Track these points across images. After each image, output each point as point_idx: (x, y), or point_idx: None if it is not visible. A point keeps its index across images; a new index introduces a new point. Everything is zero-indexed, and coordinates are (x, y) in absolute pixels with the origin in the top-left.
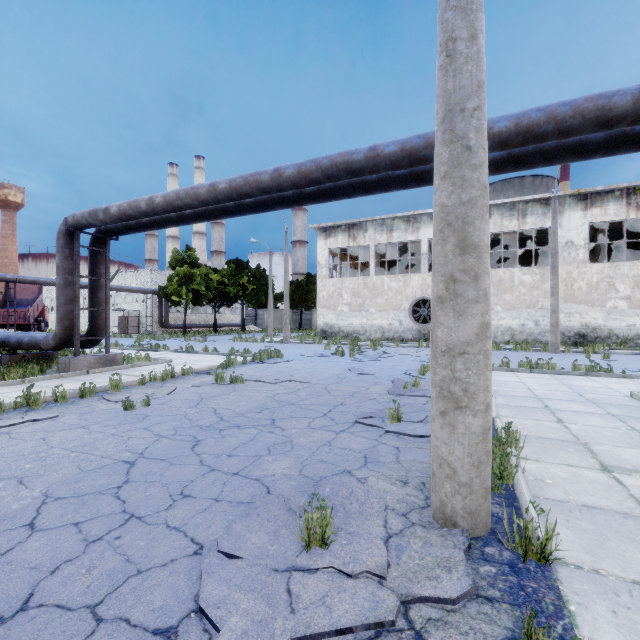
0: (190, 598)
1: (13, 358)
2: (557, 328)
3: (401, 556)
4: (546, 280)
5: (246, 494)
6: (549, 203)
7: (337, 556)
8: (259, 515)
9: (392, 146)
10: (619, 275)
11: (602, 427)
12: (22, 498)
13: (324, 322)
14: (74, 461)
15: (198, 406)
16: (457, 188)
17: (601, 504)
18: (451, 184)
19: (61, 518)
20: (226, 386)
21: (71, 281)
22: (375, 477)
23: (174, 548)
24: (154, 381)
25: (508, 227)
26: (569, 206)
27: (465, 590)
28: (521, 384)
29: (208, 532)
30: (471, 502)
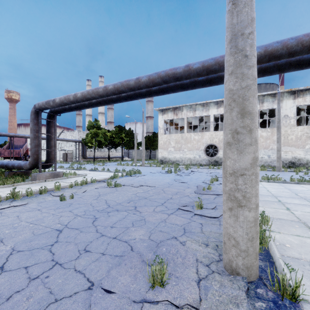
0: None
1: (10, 173)
2: (280, 159)
3: (207, 294)
4: (274, 135)
5: (119, 250)
6: (275, 96)
7: (170, 293)
8: (126, 265)
9: (197, 64)
10: None
11: None
12: (0, 251)
13: (161, 156)
14: (31, 229)
15: (97, 199)
16: (239, 79)
17: None
18: (235, 77)
19: (18, 263)
20: (112, 188)
21: (37, 136)
22: (190, 241)
23: (77, 285)
24: (77, 185)
25: None
26: (286, 97)
27: None
28: (264, 188)
29: (97, 274)
30: (247, 261)
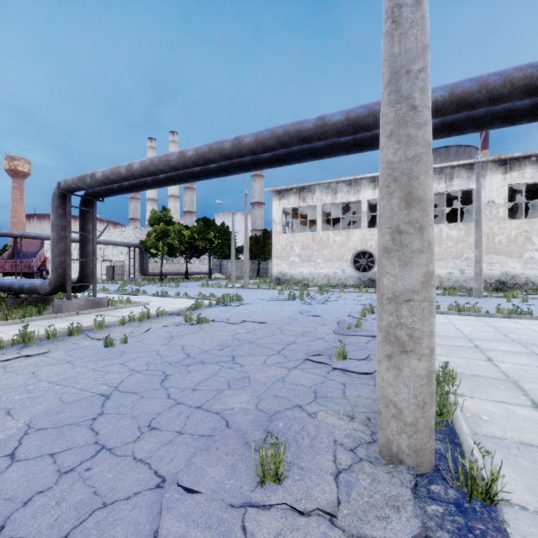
0: (150, 534)
1: (16, 301)
2: (480, 276)
3: (350, 493)
4: (470, 234)
5: (207, 427)
6: (473, 168)
7: (290, 492)
8: (218, 449)
9: (338, 115)
10: (535, 230)
11: (529, 366)
12: (7, 428)
13: (278, 271)
14: (57, 394)
15: (169, 344)
16: (403, 145)
17: (537, 442)
18: (397, 142)
19: (39, 449)
20: (194, 326)
21: (64, 236)
22: (324, 412)
23: (138, 481)
24: (133, 321)
25: (437, 189)
26: (491, 170)
27: (415, 533)
28: (451, 325)
29: (171, 465)
30: (416, 441)
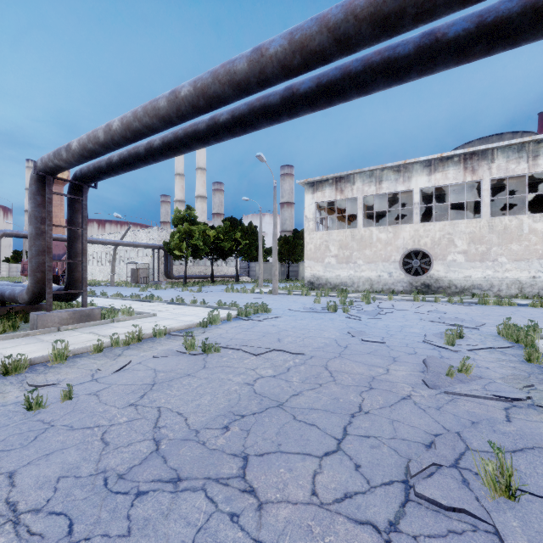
0: None
1: (0, 311)
2: None
3: None
4: None
5: None
6: None
7: None
8: None
9: None
10: None
11: None
12: None
13: (311, 274)
14: None
15: (138, 403)
16: None
17: None
18: None
19: None
20: (196, 357)
21: (44, 231)
22: None
23: None
24: (116, 345)
25: (515, 171)
26: None
27: None
28: None
29: None
30: None
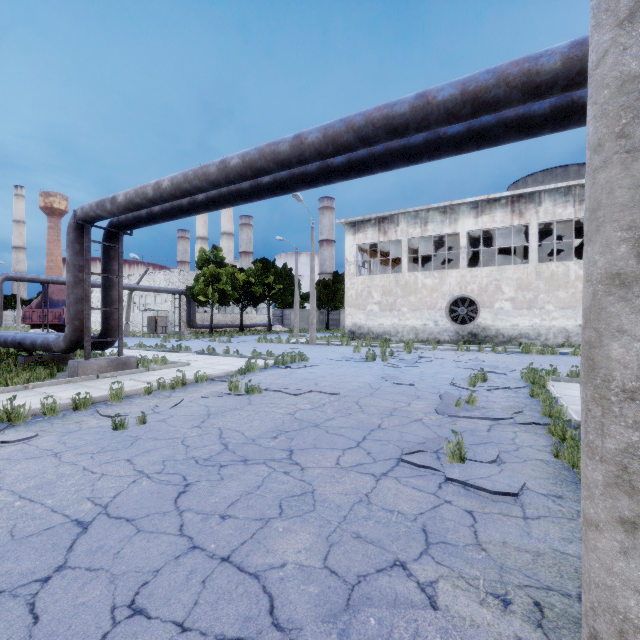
0: None
1: (29, 360)
2: None
3: None
4: None
5: (233, 614)
6: None
7: None
8: None
9: (448, 88)
10: None
11: None
12: None
13: (352, 322)
14: (12, 517)
15: (202, 426)
16: None
17: None
18: None
19: None
20: (240, 397)
21: (81, 279)
22: (449, 583)
23: None
24: (163, 389)
25: (562, 215)
26: None
27: None
28: None
29: None
30: None
